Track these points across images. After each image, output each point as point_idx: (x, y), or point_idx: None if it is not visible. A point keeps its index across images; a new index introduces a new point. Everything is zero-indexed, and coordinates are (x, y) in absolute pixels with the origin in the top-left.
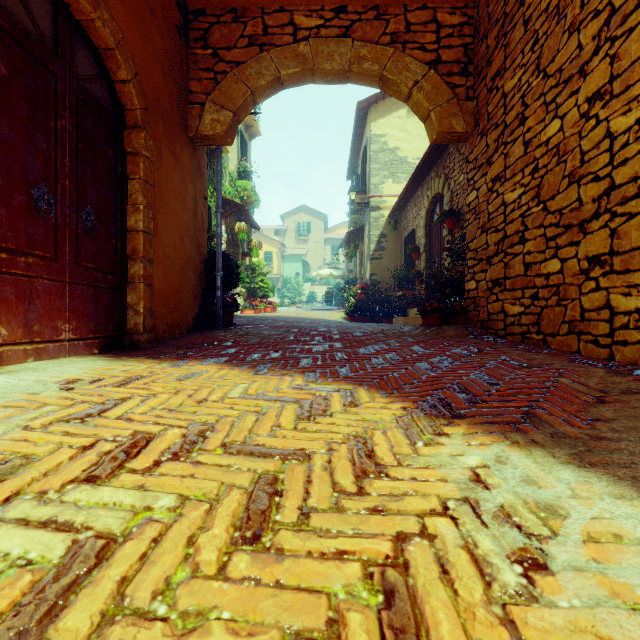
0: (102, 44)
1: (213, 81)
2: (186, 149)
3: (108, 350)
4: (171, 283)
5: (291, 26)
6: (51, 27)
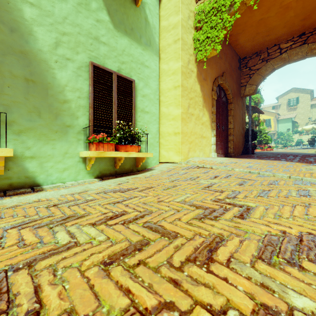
0: (225, 89)
1: (249, 77)
2: (240, 101)
3: (225, 157)
4: (237, 140)
5: (279, 49)
6: (218, 92)
